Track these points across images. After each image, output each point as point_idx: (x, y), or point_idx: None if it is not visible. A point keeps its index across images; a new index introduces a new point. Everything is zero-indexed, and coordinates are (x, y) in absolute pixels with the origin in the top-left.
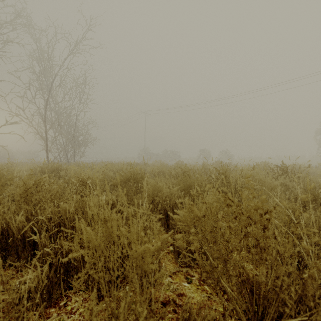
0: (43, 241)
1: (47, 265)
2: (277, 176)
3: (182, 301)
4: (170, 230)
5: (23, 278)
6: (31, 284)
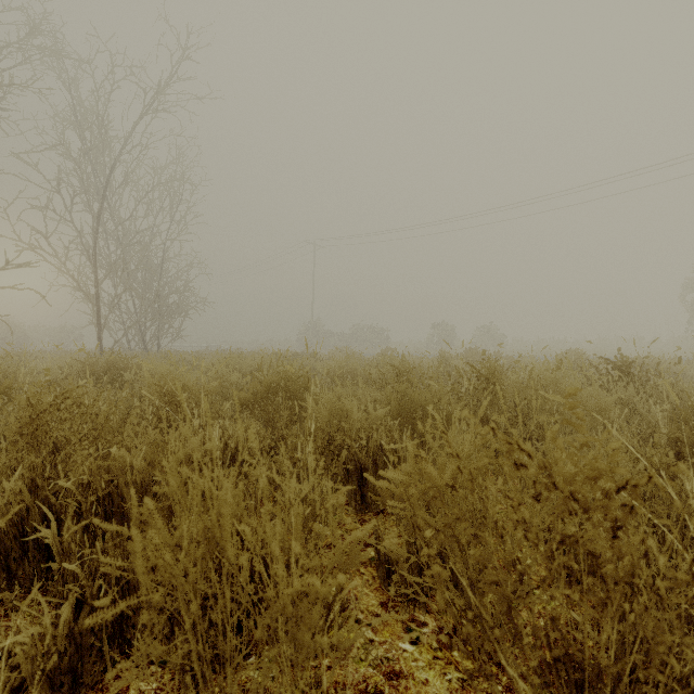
0: (66, 542)
1: (70, 605)
2: (607, 382)
3: (398, 693)
4: (369, 509)
5: (1, 644)
6: (24, 657)
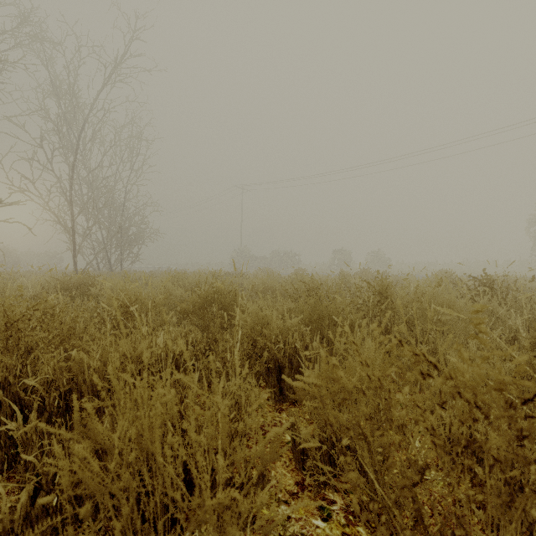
0: (28, 433)
1: (27, 492)
2: (475, 296)
3: None
4: (286, 400)
5: None
6: None
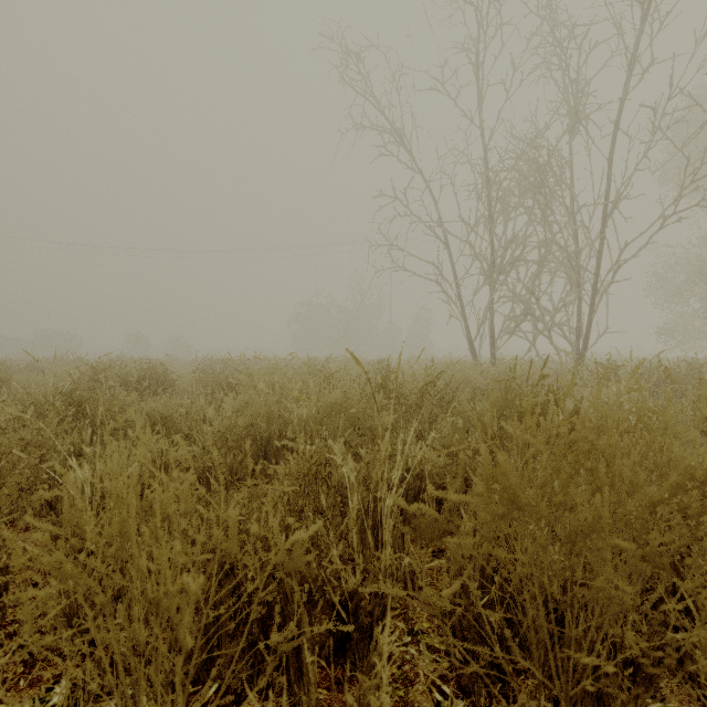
0: None
1: None
2: None
3: None
4: None
5: None
6: None
